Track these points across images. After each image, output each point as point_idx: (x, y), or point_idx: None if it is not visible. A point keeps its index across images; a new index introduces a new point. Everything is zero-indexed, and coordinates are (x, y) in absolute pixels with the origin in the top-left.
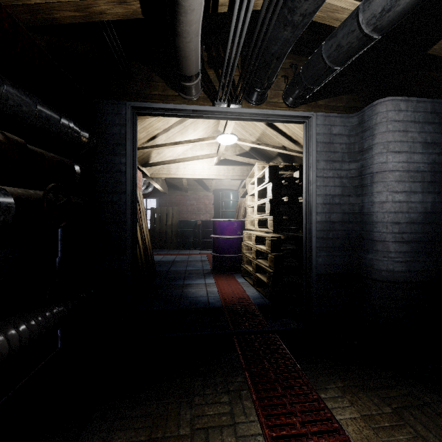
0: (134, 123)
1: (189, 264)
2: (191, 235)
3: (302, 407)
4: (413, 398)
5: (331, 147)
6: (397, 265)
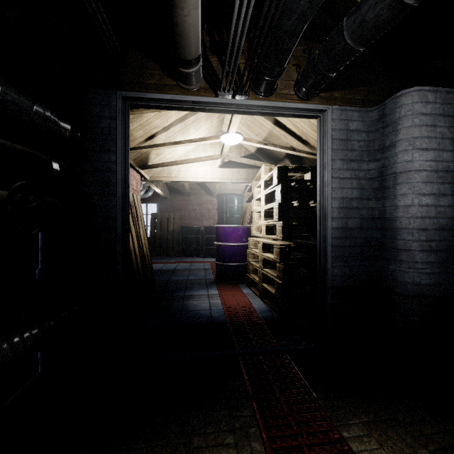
0: (126, 115)
1: (191, 273)
2: (194, 242)
3: (322, 451)
4: (452, 437)
5: (348, 144)
6: (424, 277)
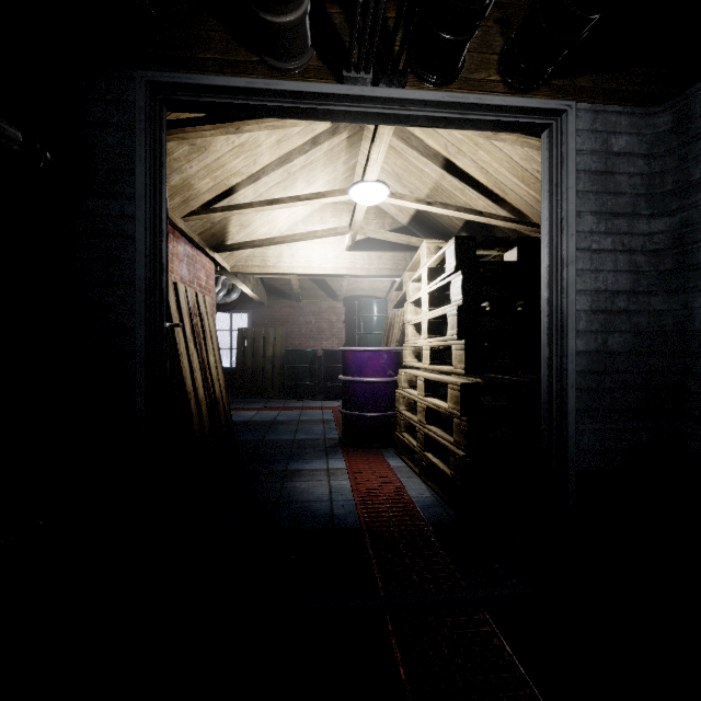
0: (156, 123)
1: (300, 428)
2: (306, 375)
3: None
4: None
5: (609, 182)
6: None
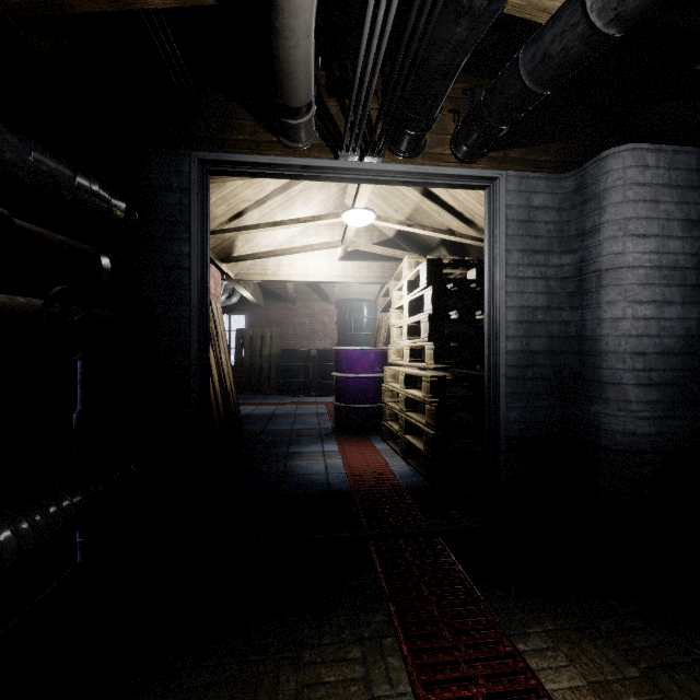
0: (204, 187)
1: (297, 420)
2: (301, 373)
3: (487, 668)
4: (674, 651)
5: (531, 228)
6: (641, 424)
